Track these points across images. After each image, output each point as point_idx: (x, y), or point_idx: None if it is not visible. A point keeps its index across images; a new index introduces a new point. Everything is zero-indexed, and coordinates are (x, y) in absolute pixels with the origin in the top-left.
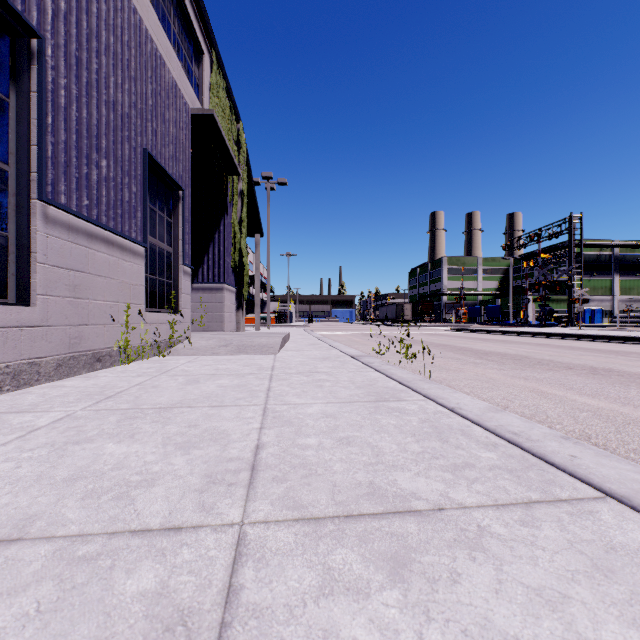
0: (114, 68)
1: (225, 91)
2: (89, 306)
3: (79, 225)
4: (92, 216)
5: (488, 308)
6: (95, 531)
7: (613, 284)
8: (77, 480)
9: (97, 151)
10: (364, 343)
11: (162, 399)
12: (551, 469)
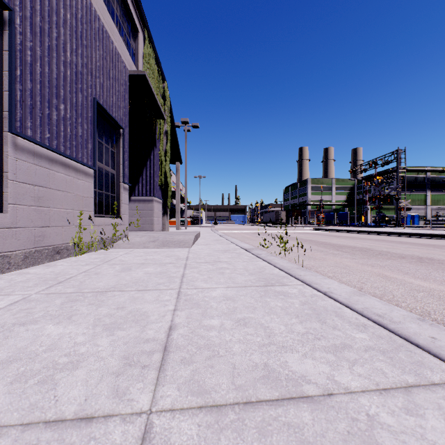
0: (70, 37)
1: (154, 59)
2: (50, 212)
3: (42, 152)
4: (53, 146)
5: (339, 214)
6: (12, 422)
7: (426, 197)
8: (12, 362)
9: (56, 98)
10: (253, 239)
11: (100, 284)
12: (417, 350)
